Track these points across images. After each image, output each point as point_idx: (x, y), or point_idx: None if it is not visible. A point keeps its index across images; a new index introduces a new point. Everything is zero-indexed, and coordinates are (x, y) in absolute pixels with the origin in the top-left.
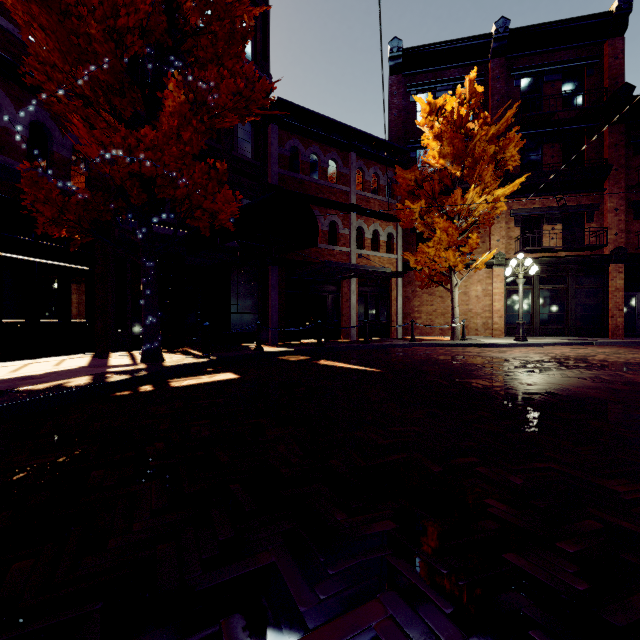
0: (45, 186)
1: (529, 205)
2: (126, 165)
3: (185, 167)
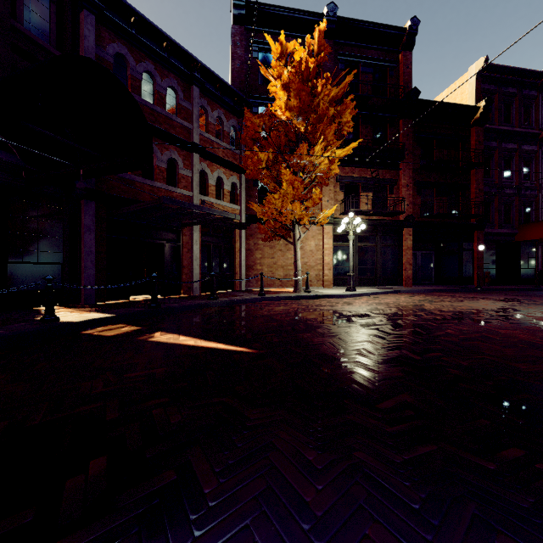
0: None
1: (350, 174)
2: None
3: None
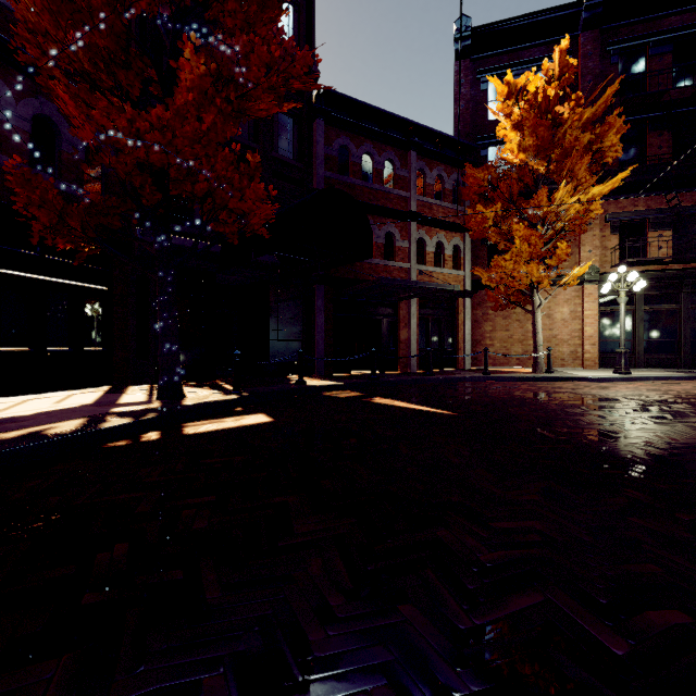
0: (40, 185)
1: (630, 208)
2: (129, 151)
3: (203, 153)
